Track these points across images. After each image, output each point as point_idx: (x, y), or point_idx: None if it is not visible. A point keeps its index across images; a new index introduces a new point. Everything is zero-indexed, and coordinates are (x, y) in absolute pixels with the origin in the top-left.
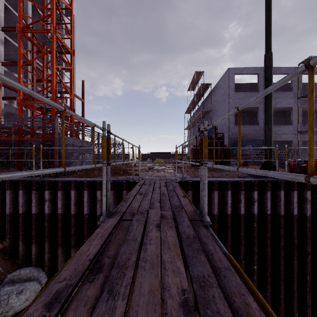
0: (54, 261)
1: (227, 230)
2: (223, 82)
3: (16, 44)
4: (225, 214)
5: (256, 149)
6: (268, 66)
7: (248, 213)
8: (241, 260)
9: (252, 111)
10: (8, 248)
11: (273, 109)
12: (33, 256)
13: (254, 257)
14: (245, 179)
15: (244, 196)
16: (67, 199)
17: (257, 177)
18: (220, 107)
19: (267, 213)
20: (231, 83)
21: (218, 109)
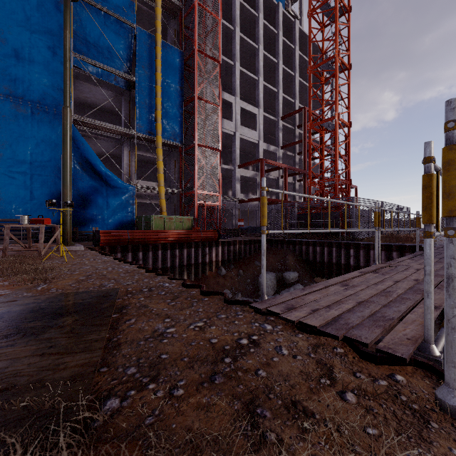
0: None
1: None
2: None
3: (288, 125)
4: None
5: None
6: None
7: None
8: None
9: None
10: None
11: None
12: None
13: None
14: None
15: None
16: (366, 257)
17: None
18: None
19: None
20: None
21: None
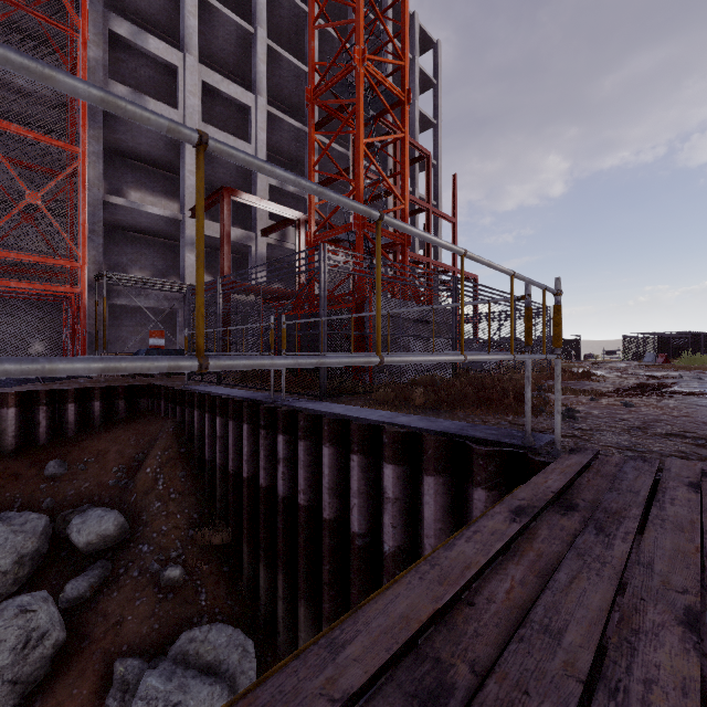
0: (295, 628)
1: None
2: None
3: (336, 147)
4: None
5: None
6: None
7: None
8: None
9: None
10: (231, 549)
11: None
12: (261, 591)
13: None
14: None
15: None
16: (318, 469)
17: None
18: None
19: None
20: None
21: None
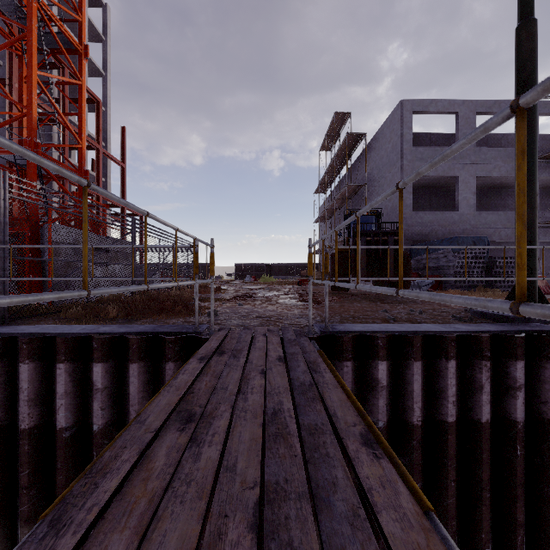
0: None
1: (446, 465)
2: (389, 130)
3: None
4: (440, 421)
5: (460, 256)
6: (528, 52)
7: (497, 417)
8: (484, 545)
9: (444, 185)
10: None
11: (483, 181)
12: None
13: (517, 535)
14: (481, 325)
15: (490, 375)
16: (11, 387)
17: (505, 321)
18: (384, 177)
19: (548, 418)
20: (405, 129)
21: (380, 181)
